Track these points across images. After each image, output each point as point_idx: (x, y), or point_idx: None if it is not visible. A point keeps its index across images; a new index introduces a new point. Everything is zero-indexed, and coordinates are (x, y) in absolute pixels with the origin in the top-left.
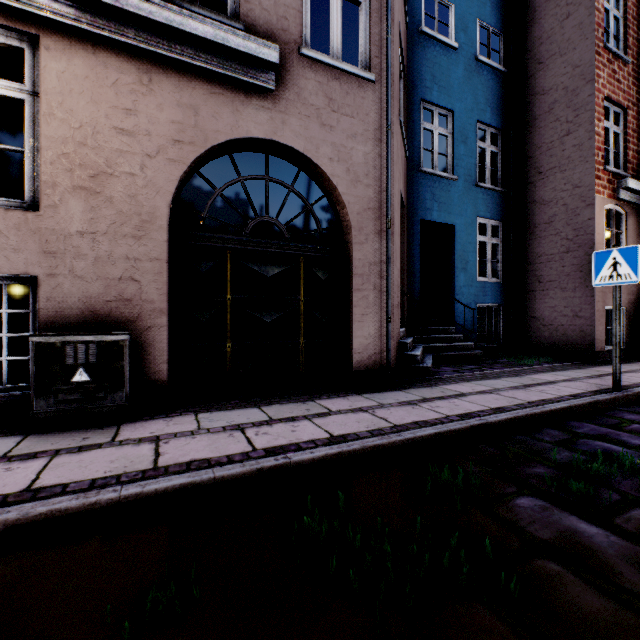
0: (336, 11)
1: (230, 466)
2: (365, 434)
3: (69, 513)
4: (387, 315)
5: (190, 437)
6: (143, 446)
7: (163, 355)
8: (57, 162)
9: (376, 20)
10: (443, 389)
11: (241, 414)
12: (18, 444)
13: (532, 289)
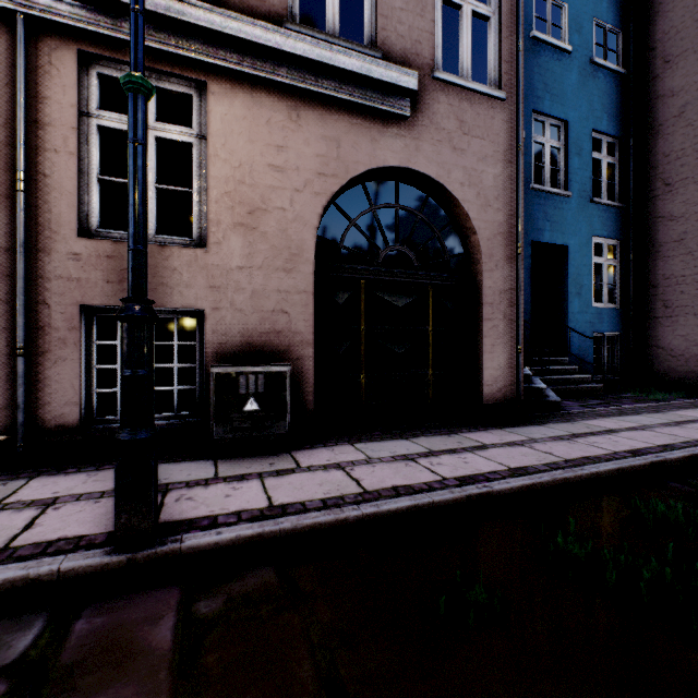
0: (466, 29)
1: (439, 492)
2: (543, 467)
3: (326, 527)
4: (518, 346)
5: (369, 465)
6: (333, 472)
7: (309, 386)
8: (220, 201)
9: (506, 35)
10: (586, 425)
11: (396, 445)
12: (216, 467)
13: (657, 315)
